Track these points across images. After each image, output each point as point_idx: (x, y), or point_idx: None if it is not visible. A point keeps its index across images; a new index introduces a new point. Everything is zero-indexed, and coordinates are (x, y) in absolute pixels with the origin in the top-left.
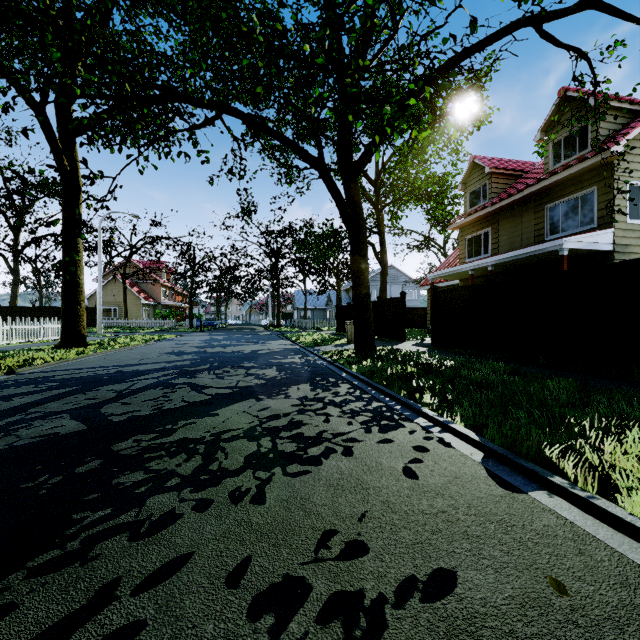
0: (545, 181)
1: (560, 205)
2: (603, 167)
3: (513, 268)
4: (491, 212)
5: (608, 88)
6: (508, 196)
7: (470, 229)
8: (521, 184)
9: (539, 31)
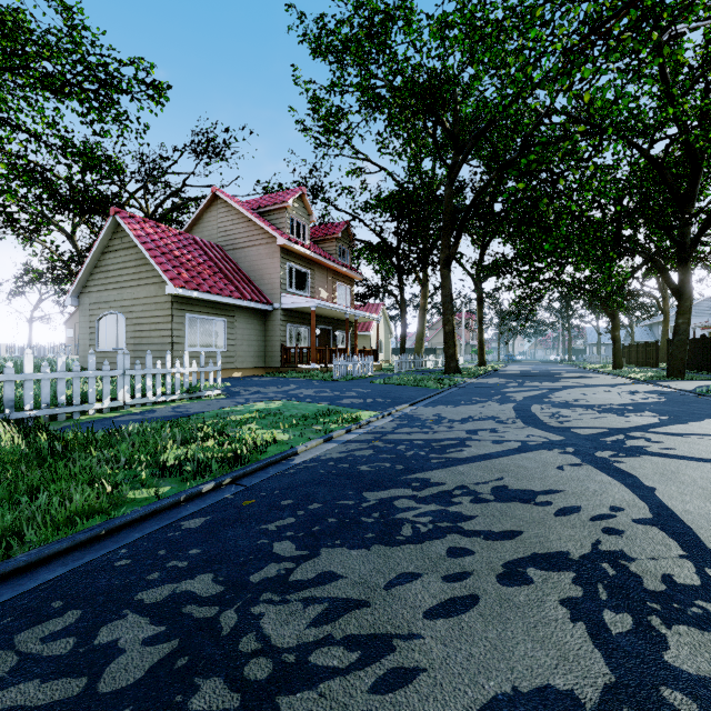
0: None
1: None
2: None
3: None
4: None
5: None
6: None
7: None
8: None
9: None
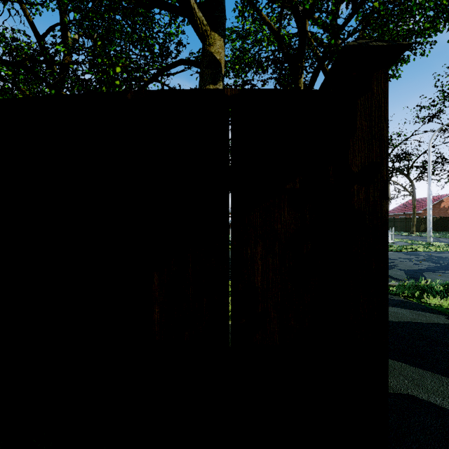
0: None
1: None
2: None
3: None
4: None
5: None
6: None
7: None
8: None
9: None
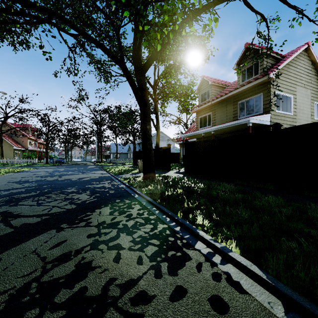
0: (238, 89)
1: (245, 102)
2: (265, 83)
3: (223, 133)
4: (212, 104)
5: (273, 40)
6: (220, 96)
7: (201, 113)
8: (226, 91)
9: (244, 1)
